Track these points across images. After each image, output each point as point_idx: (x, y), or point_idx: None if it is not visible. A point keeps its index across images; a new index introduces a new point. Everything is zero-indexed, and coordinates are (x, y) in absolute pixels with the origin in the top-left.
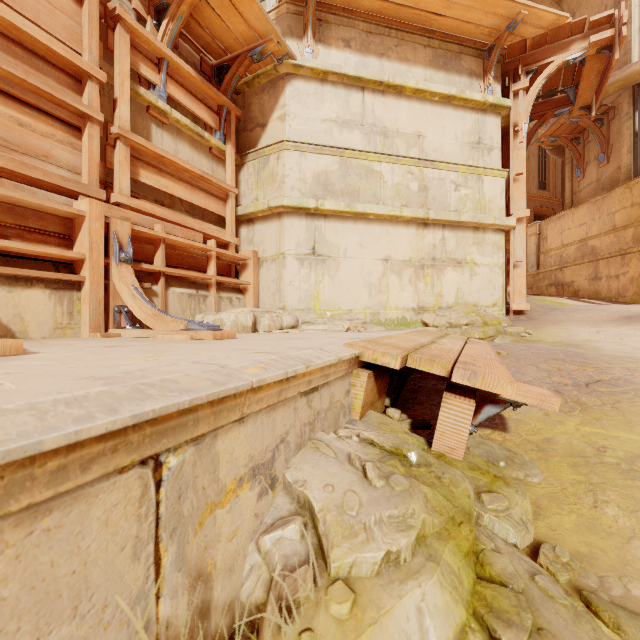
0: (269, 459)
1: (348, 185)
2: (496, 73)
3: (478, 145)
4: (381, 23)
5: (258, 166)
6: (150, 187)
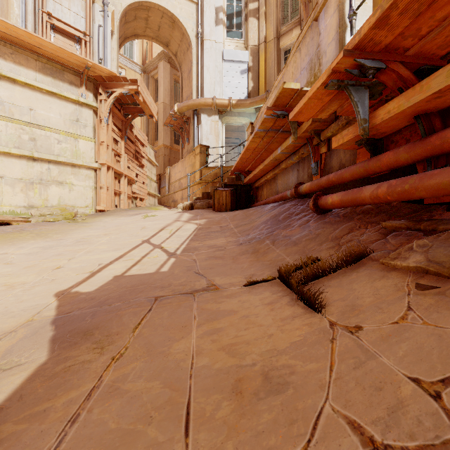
0: None
1: None
2: (90, 87)
3: (77, 122)
4: None
5: None
6: None
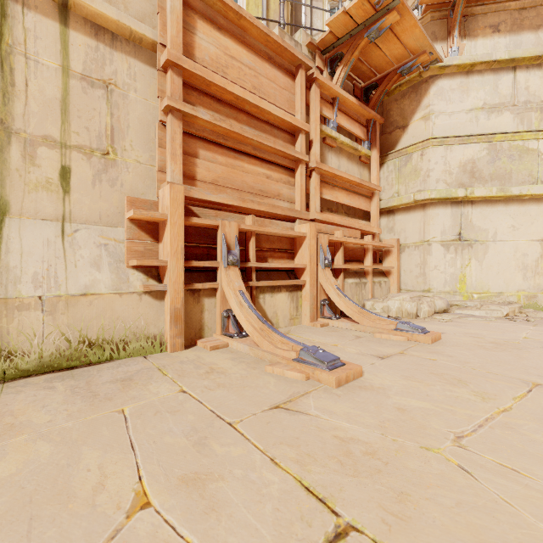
0: None
1: (498, 169)
2: None
3: None
4: None
5: (399, 164)
6: (324, 199)
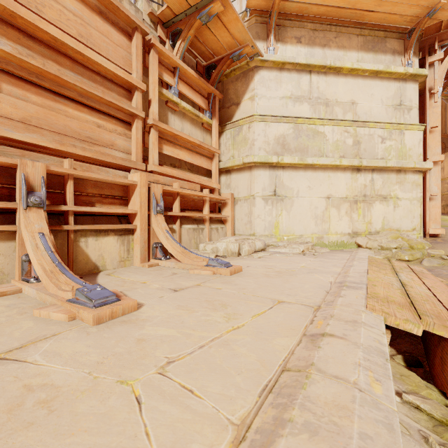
0: None
1: (300, 144)
2: (414, 49)
3: (400, 106)
4: (324, 22)
5: (234, 133)
6: (167, 155)
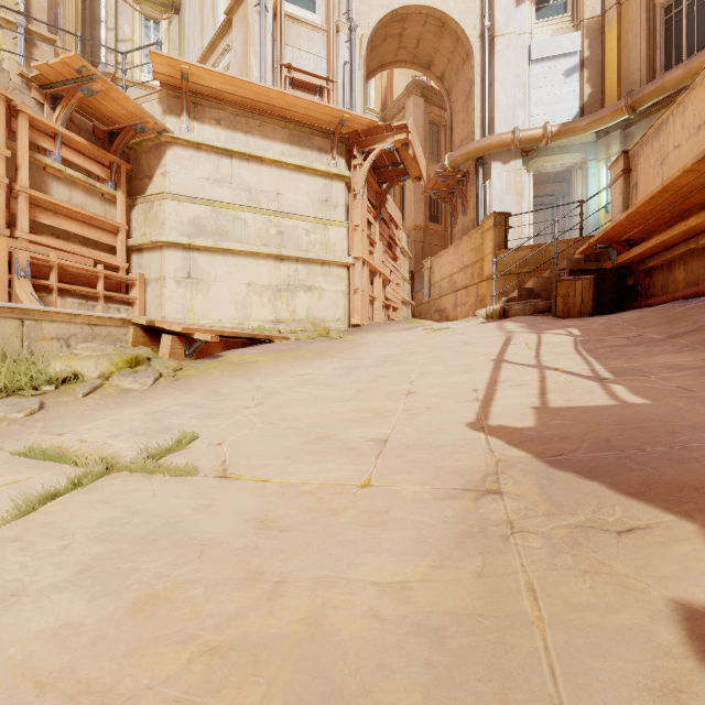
0: (67, 338)
1: (218, 228)
2: (341, 151)
3: (326, 203)
4: (246, 109)
5: (146, 209)
6: (47, 225)
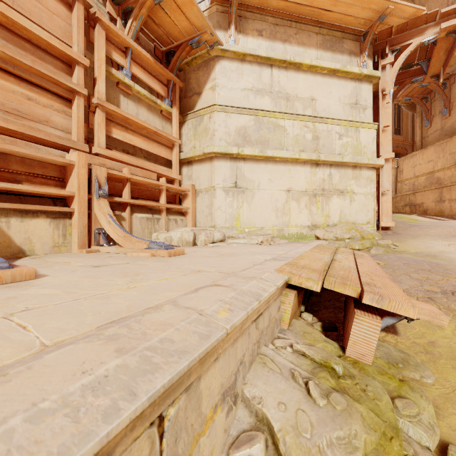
0: (233, 381)
1: (261, 136)
2: (369, 52)
3: (356, 105)
4: (285, 17)
5: (195, 123)
6: (119, 140)
